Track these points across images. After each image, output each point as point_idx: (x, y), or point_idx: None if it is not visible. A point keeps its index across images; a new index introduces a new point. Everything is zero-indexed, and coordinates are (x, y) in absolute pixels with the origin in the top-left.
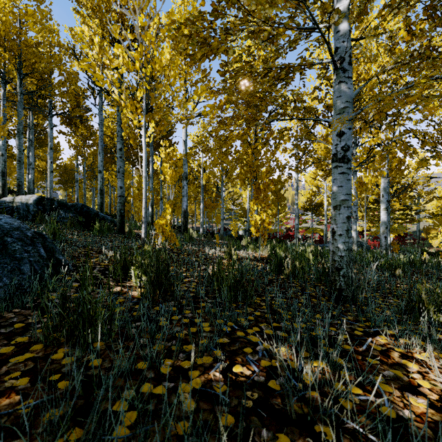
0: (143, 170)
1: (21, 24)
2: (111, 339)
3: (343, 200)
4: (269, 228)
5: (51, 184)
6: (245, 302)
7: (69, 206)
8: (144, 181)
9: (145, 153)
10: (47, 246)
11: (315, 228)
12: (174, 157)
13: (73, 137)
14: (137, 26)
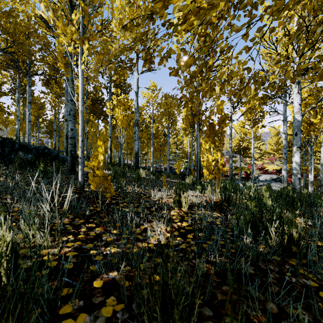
0: (80, 103)
1: None
2: None
3: None
4: (224, 170)
5: (29, 132)
6: None
7: (30, 148)
8: (80, 117)
9: (81, 84)
10: None
11: (243, 167)
12: (125, 104)
13: (49, 95)
14: None
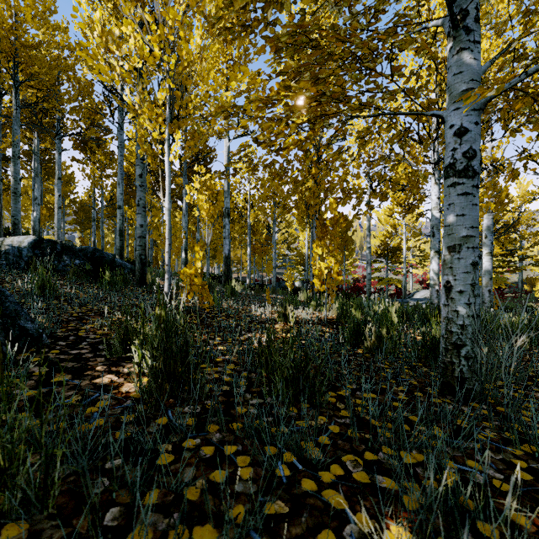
0: (167, 200)
1: (16, 17)
2: (47, 511)
3: (466, 237)
4: (339, 279)
5: (59, 223)
6: (311, 401)
7: (76, 250)
8: (168, 216)
9: (169, 177)
10: (7, 309)
11: (391, 278)
12: (212, 187)
13: (88, 165)
14: (156, 2)
